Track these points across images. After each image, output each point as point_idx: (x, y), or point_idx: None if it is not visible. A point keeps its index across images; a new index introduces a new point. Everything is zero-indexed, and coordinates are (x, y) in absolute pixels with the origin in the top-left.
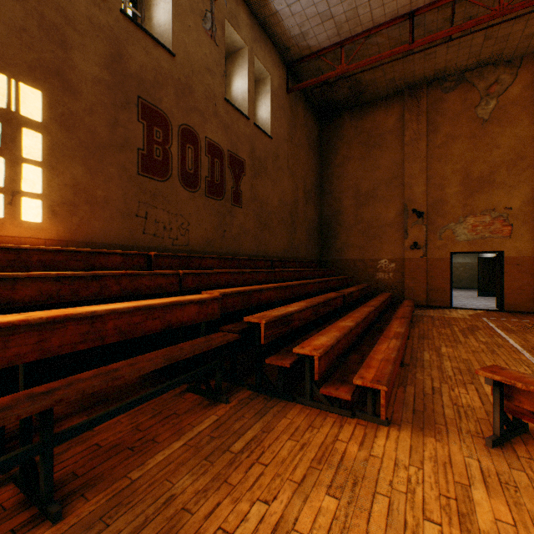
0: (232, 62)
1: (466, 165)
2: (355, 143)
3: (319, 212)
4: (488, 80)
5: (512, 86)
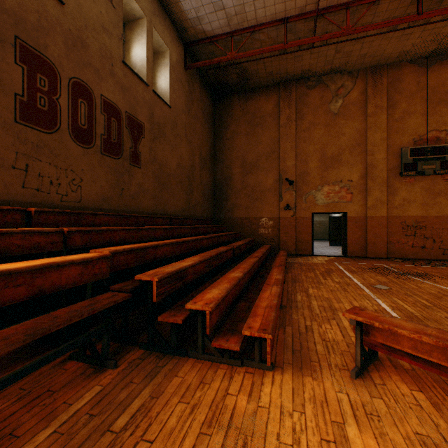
0: (131, 30)
1: (323, 146)
2: (242, 121)
3: (213, 177)
4: (337, 84)
5: (353, 91)
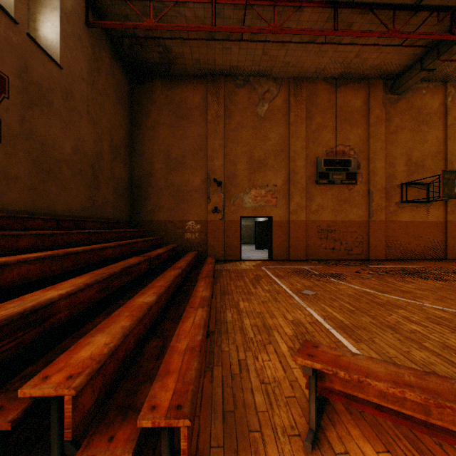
0: None
1: (251, 149)
2: (166, 110)
3: (131, 172)
4: (264, 88)
5: (277, 97)
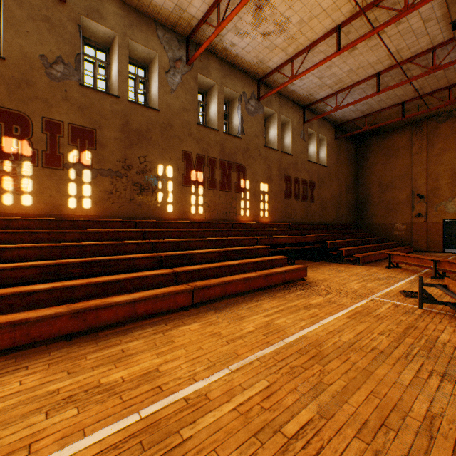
0: (308, 139)
1: (453, 167)
2: (379, 154)
3: (356, 195)
4: None
5: None
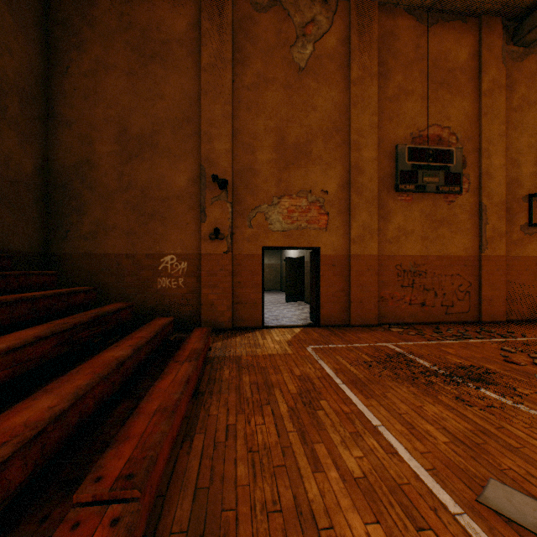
0: None
1: (282, 124)
2: (119, 40)
3: (44, 156)
4: (305, 15)
5: (329, 34)
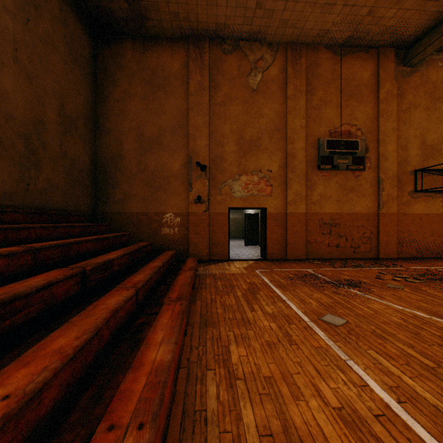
0: None
1: (241, 127)
2: (138, 78)
3: (94, 152)
4: (257, 55)
5: (273, 66)
